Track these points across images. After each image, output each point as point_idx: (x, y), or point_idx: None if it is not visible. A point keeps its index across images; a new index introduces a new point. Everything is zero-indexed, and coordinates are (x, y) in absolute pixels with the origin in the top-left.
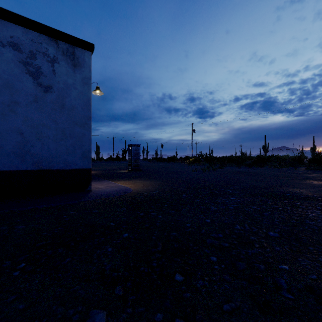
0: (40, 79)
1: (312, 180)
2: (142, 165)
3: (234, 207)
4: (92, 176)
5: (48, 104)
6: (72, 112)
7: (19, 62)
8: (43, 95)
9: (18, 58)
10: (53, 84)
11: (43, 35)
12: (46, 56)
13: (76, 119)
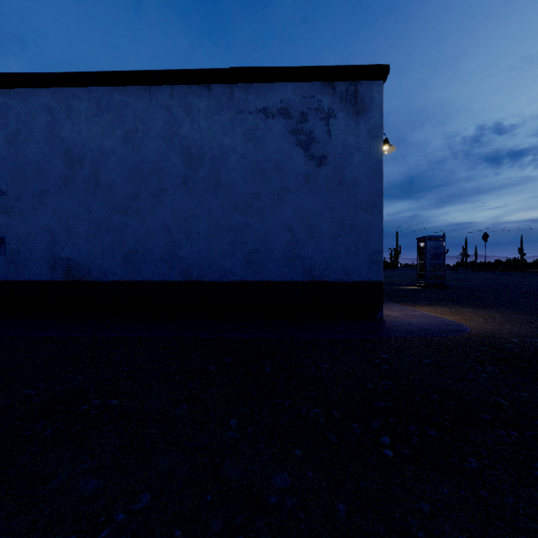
0: (312, 149)
1: None
2: None
3: None
4: None
5: (321, 184)
6: (354, 190)
7: (288, 133)
8: (315, 171)
9: (288, 127)
10: (327, 151)
11: (315, 83)
12: (319, 112)
13: (360, 201)
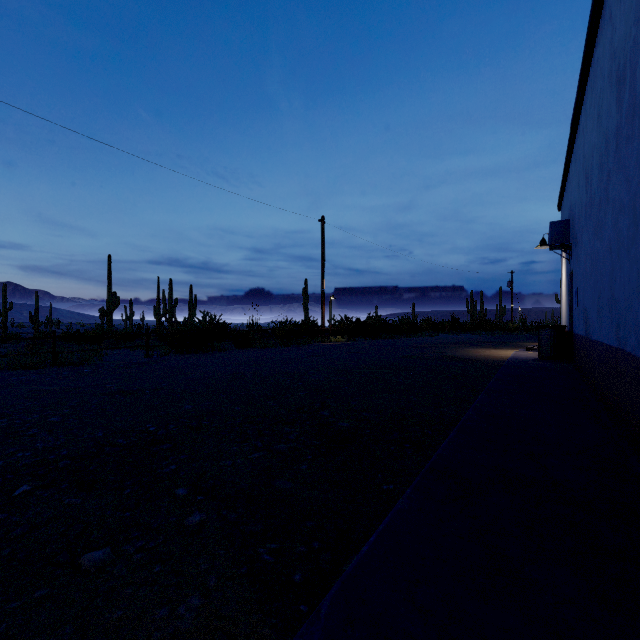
0: None
1: None
2: None
3: None
4: None
5: None
6: None
7: None
8: None
9: None
10: None
11: None
12: None
13: None
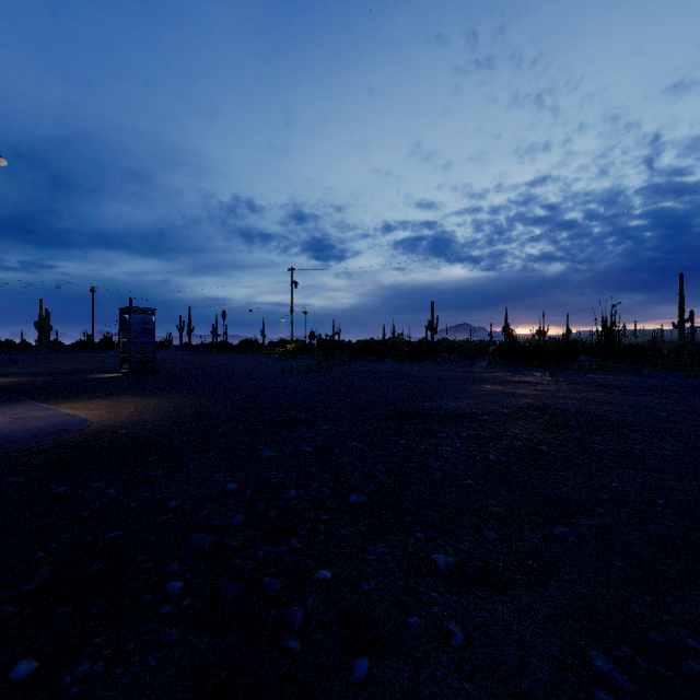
0: None
1: (488, 383)
2: (169, 361)
3: (316, 447)
4: None
5: None
6: None
7: None
8: None
9: None
10: None
11: None
12: None
13: None
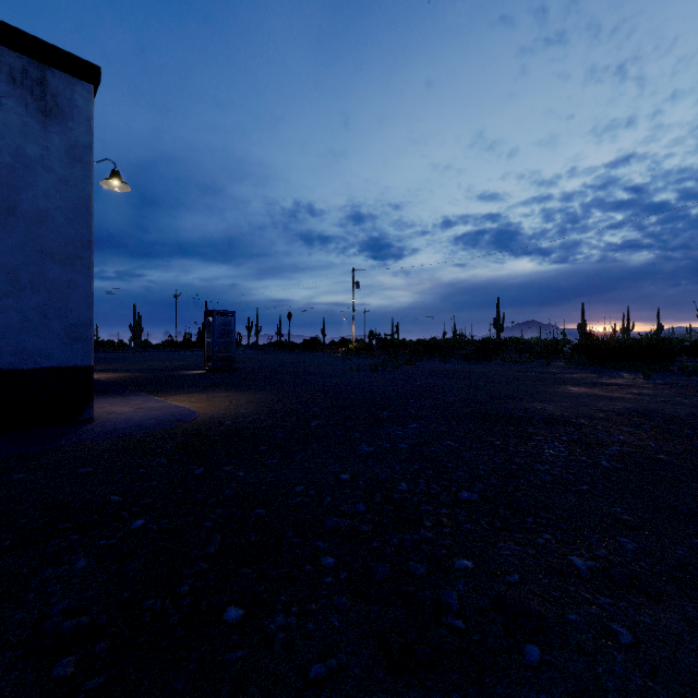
0: None
1: (571, 385)
2: (243, 359)
3: (410, 445)
4: (110, 385)
5: None
6: (39, 229)
7: None
8: None
9: None
10: None
11: None
12: None
13: (51, 246)
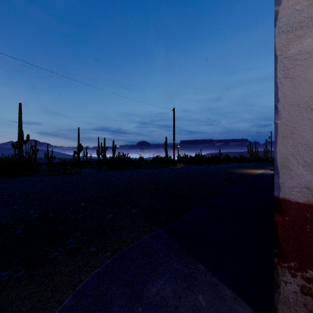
0: None
1: None
2: None
3: None
4: None
5: None
6: None
7: None
8: None
9: None
10: None
11: None
12: None
13: None
